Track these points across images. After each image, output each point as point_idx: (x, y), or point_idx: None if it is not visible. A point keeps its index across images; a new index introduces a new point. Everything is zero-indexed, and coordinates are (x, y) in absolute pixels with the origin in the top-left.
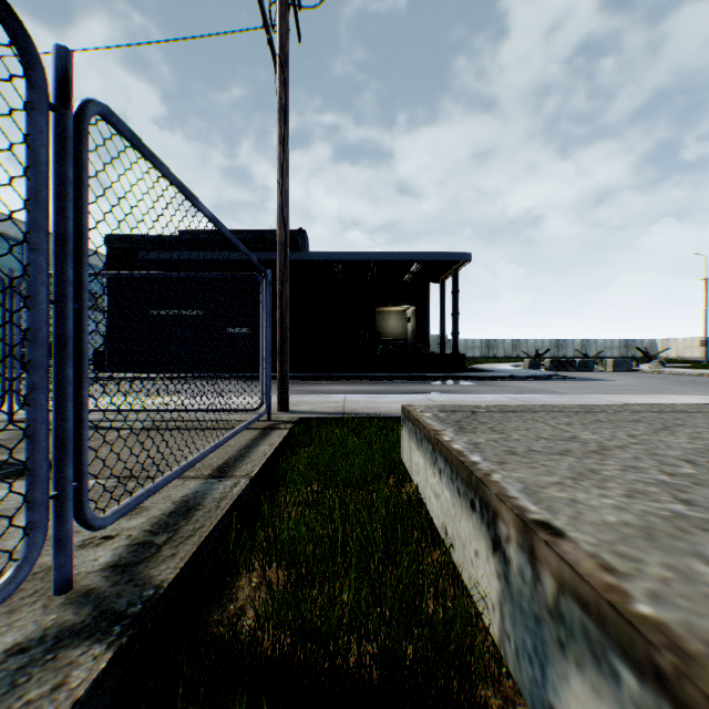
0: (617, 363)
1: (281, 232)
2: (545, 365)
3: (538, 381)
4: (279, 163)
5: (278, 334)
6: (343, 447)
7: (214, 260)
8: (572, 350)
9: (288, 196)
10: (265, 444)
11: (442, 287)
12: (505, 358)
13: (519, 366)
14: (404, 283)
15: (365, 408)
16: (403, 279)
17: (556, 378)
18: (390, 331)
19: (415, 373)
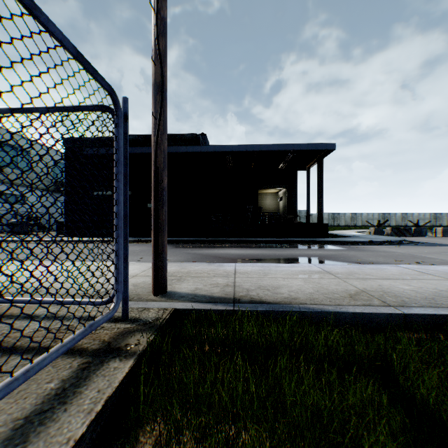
0: (445, 231)
1: (157, 69)
2: (386, 231)
3: (396, 246)
4: None
5: (153, 197)
6: None
7: (138, 154)
8: (394, 221)
9: (166, 27)
10: None
11: (308, 173)
12: (346, 226)
13: (360, 232)
14: (279, 170)
15: (260, 288)
16: (278, 168)
17: (406, 243)
18: (267, 207)
19: (289, 238)
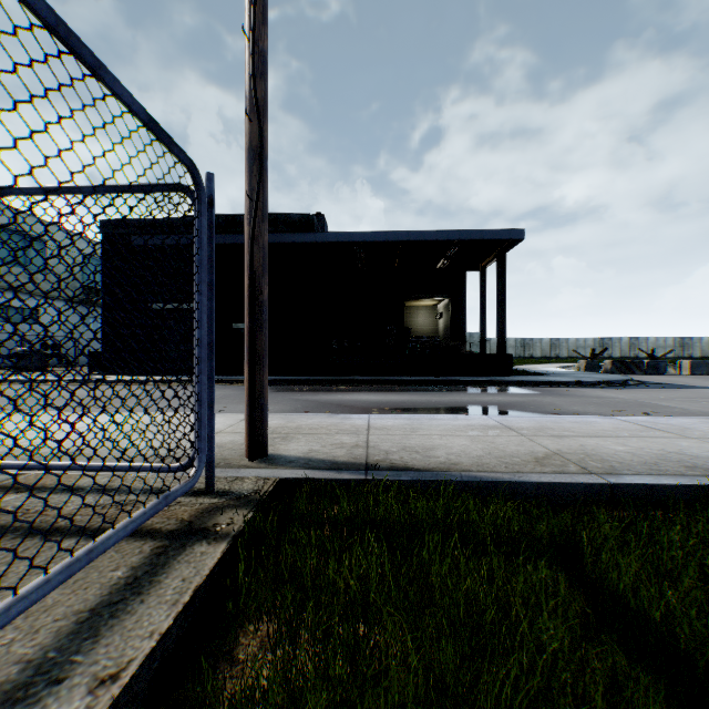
0: (695, 365)
1: (253, 127)
2: (605, 366)
3: (617, 388)
4: (249, 1)
5: (247, 315)
6: (367, 702)
7: (217, 246)
8: (618, 350)
9: (266, 65)
10: (85, 674)
11: (482, 275)
12: (543, 358)
13: (564, 367)
14: (437, 271)
15: (405, 449)
16: (436, 267)
17: (633, 384)
18: (419, 329)
19: (454, 377)
